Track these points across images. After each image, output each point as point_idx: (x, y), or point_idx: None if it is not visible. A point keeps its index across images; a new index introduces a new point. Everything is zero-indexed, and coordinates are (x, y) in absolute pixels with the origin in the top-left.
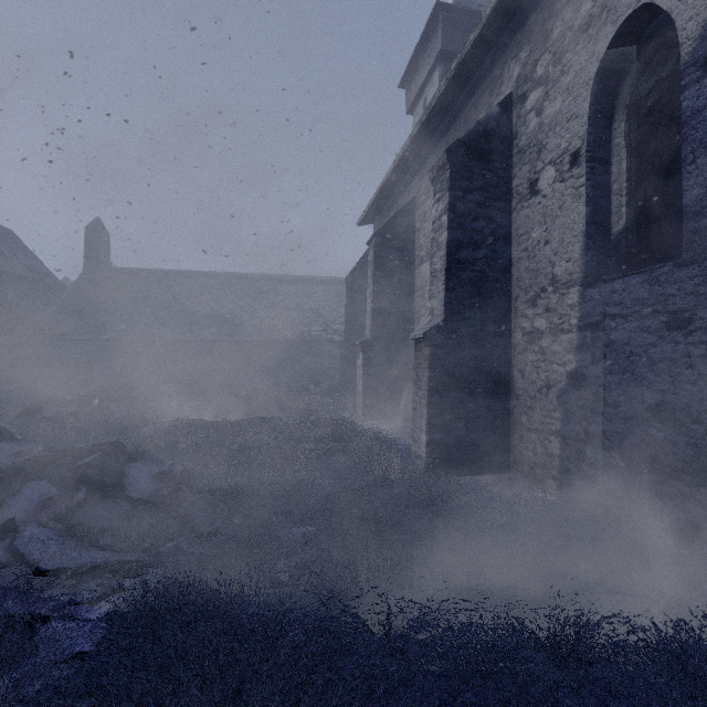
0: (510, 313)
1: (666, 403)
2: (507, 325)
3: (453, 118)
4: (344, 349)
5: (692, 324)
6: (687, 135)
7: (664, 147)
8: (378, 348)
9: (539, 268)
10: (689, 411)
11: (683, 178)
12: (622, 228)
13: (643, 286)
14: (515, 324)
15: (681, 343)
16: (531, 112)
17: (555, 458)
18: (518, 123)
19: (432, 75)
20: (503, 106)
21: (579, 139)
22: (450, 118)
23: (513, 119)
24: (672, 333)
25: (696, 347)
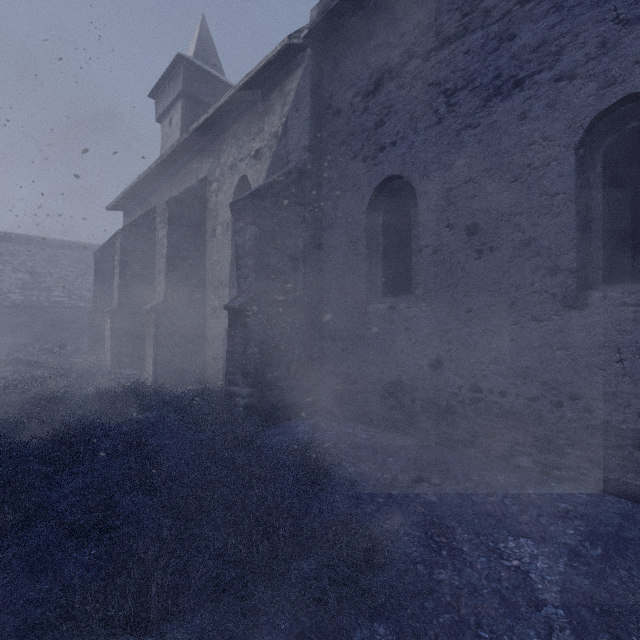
0: (206, 297)
1: None
2: (204, 303)
3: (179, 168)
4: (92, 315)
5: None
6: None
7: None
8: (124, 315)
9: (216, 275)
10: None
11: None
12: None
13: None
14: (207, 303)
15: None
16: (214, 193)
17: (221, 370)
18: (209, 195)
19: (176, 103)
20: (201, 183)
21: (229, 219)
22: (177, 167)
23: (207, 191)
24: None
25: None
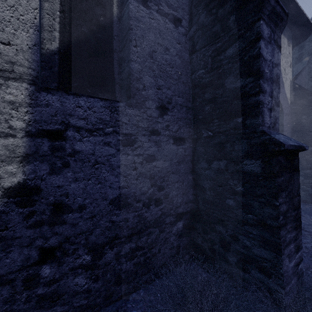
0: None
1: (122, 195)
2: None
3: None
4: None
5: (136, 143)
6: (133, 27)
7: (93, 15)
8: None
9: None
10: (135, 196)
11: (131, 51)
12: (56, 49)
13: (106, 110)
14: None
15: (130, 154)
16: None
17: None
18: None
19: None
20: None
21: None
22: None
23: None
24: (125, 147)
25: (138, 157)
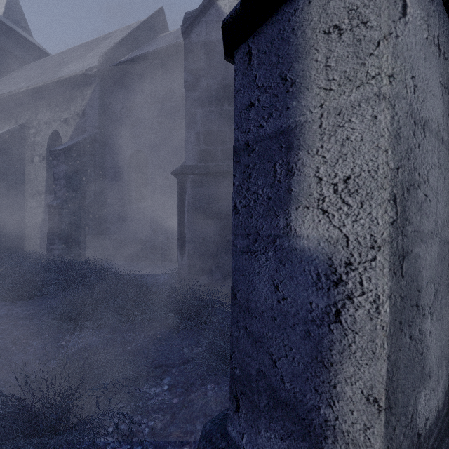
0: (25, 200)
1: None
2: (23, 204)
3: None
4: None
5: None
6: None
7: None
8: None
9: (34, 187)
10: None
11: None
12: None
13: None
14: (26, 204)
15: None
16: (32, 135)
17: (38, 245)
18: (28, 135)
19: None
20: (21, 127)
21: (45, 153)
22: None
23: (26, 132)
24: None
25: None
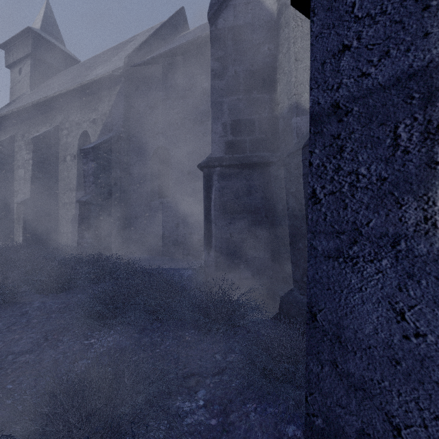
0: (58, 196)
1: None
2: (57, 200)
3: (36, 115)
4: None
5: None
6: None
7: None
8: None
9: (67, 184)
10: None
11: None
12: None
13: None
14: (60, 200)
15: None
16: (65, 136)
17: (70, 239)
18: (61, 136)
19: (26, 60)
20: (55, 129)
21: (76, 153)
22: (35, 113)
23: (59, 134)
24: None
25: None
